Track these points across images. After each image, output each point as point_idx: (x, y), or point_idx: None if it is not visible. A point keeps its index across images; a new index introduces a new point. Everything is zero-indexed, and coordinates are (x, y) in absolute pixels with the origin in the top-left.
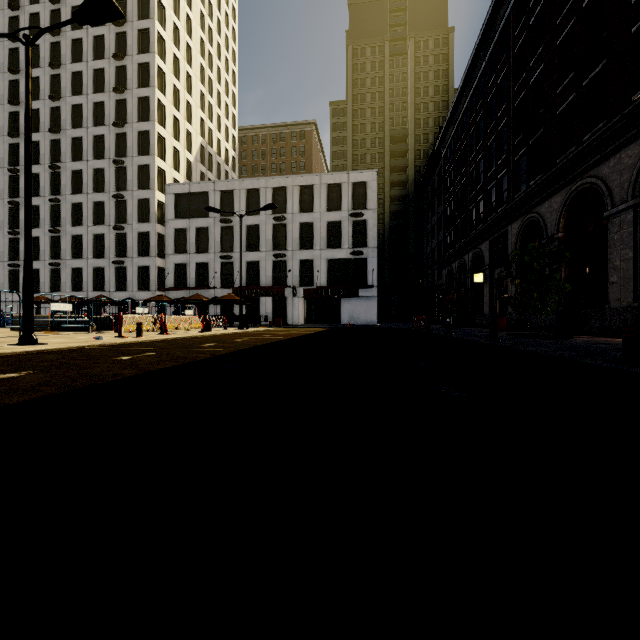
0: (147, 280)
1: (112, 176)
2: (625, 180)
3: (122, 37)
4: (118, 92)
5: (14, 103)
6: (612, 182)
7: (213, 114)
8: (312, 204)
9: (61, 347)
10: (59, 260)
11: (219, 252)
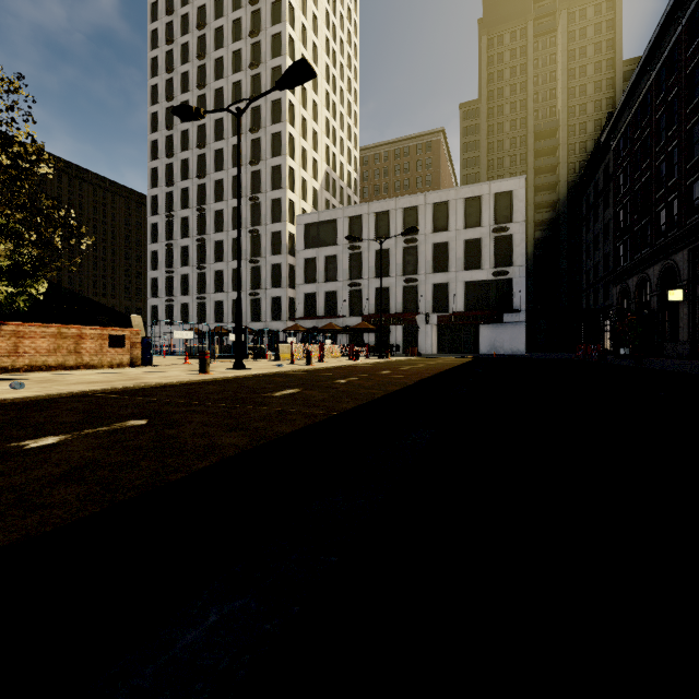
0: (279, 310)
1: (248, 213)
2: None
3: (257, 79)
4: (254, 132)
5: (170, 156)
6: None
7: (337, 138)
8: (447, 222)
9: (270, 372)
10: (204, 294)
11: (347, 280)
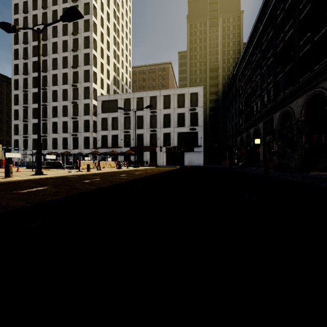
0: (88, 143)
1: (71, 92)
2: None
3: (76, 24)
4: (74, 51)
5: (25, 58)
6: None
7: (120, 60)
8: (170, 104)
9: (55, 176)
10: (46, 134)
11: (123, 129)
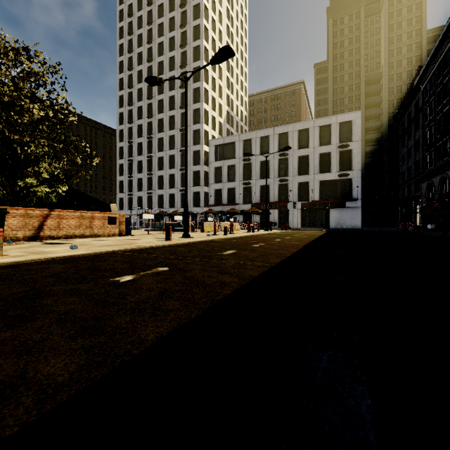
0: (198, 200)
1: (179, 139)
2: None
3: (184, 54)
4: (182, 88)
5: (130, 105)
6: None
7: (234, 90)
8: (307, 142)
9: (207, 239)
10: (151, 190)
11: (242, 180)
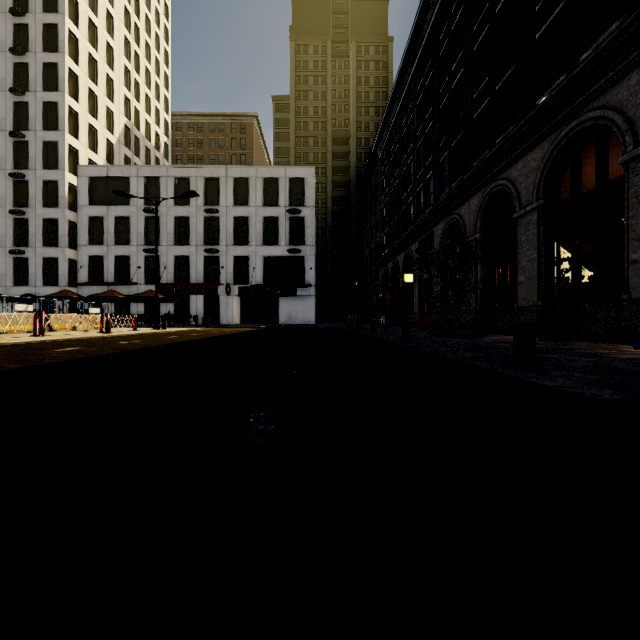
0: (55, 274)
1: (9, 151)
2: (531, 182)
3: None
4: (17, 53)
5: None
6: (520, 184)
7: (141, 94)
8: (247, 198)
9: None
10: None
11: (143, 244)
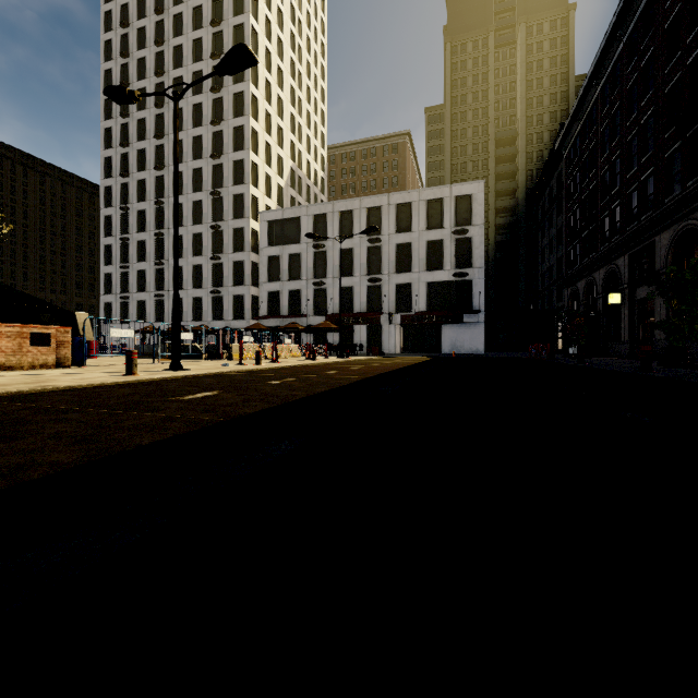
0: (242, 309)
1: (209, 207)
2: None
3: None
4: (215, 124)
5: (125, 145)
6: None
7: (303, 136)
8: (410, 223)
9: (207, 372)
10: (163, 291)
11: (312, 278)
